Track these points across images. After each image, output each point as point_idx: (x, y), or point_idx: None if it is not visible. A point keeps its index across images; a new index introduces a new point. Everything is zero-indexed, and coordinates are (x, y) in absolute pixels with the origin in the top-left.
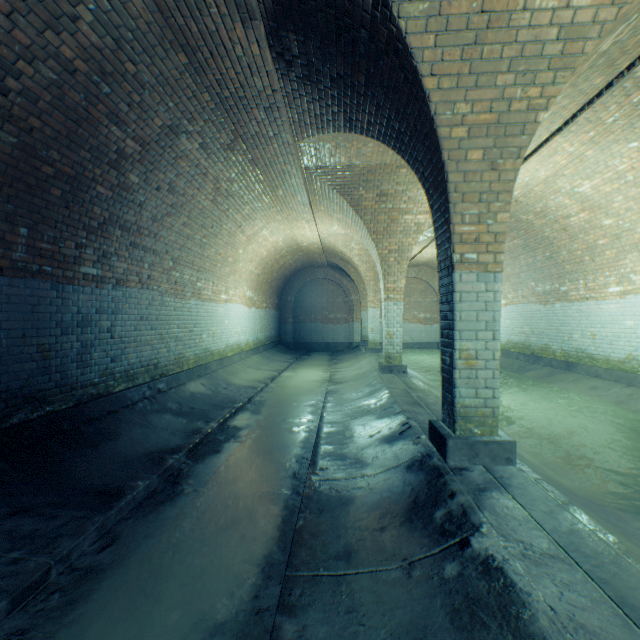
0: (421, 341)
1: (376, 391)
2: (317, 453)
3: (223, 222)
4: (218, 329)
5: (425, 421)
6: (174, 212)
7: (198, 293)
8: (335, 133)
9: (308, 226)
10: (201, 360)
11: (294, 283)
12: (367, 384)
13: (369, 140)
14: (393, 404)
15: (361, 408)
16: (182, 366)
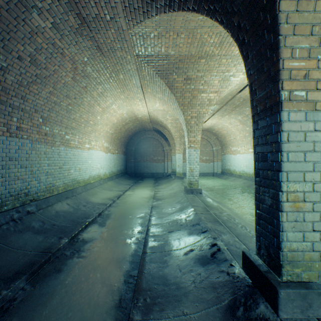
0: (204, 172)
1: (184, 208)
2: (142, 275)
3: (83, 96)
4: (83, 166)
5: (229, 242)
6: (39, 81)
7: (66, 142)
8: (157, 15)
9: (141, 103)
10: (69, 187)
11: (134, 140)
12: (178, 201)
13: (182, 30)
14: (199, 221)
15: (175, 222)
16: (52, 192)
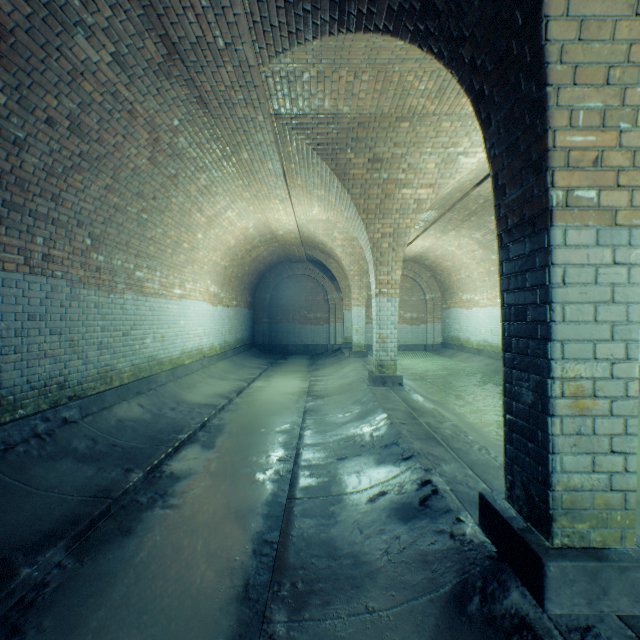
0: (407, 343)
1: (369, 413)
2: (287, 539)
3: (171, 193)
4: (170, 331)
5: (456, 477)
6: (87, 166)
7: (137, 285)
8: (316, 39)
9: (283, 208)
10: (143, 372)
11: (270, 279)
12: (356, 400)
13: (364, 67)
14: (398, 439)
15: (351, 440)
16: (110, 382)
